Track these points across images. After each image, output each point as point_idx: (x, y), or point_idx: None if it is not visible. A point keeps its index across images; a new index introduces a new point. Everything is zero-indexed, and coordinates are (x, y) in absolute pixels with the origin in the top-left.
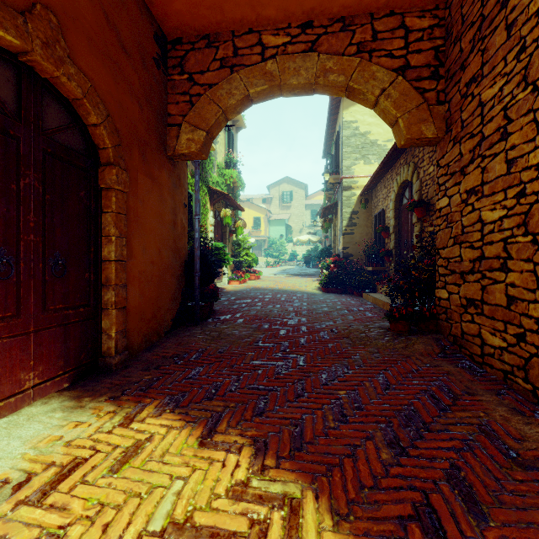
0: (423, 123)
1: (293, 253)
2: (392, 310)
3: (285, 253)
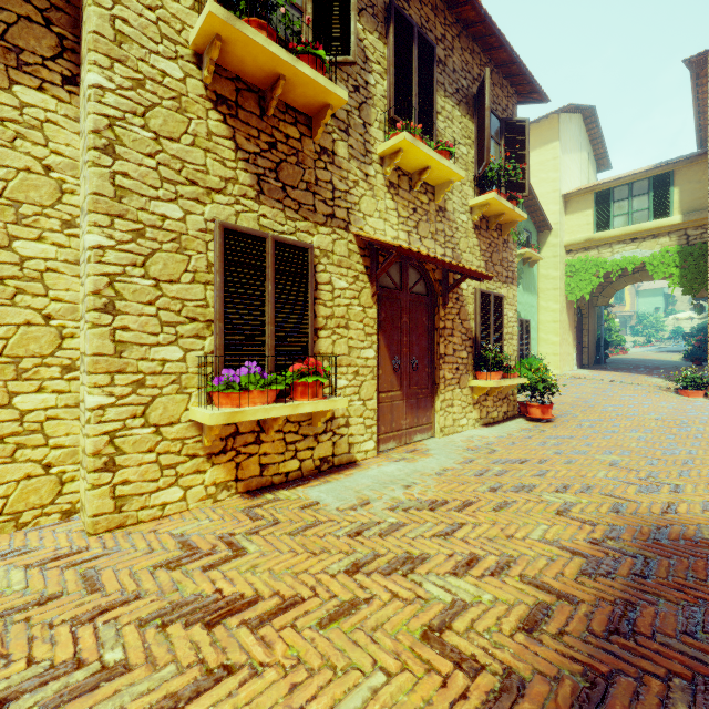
0: (703, 292)
1: (675, 329)
2: (692, 357)
3: (663, 330)
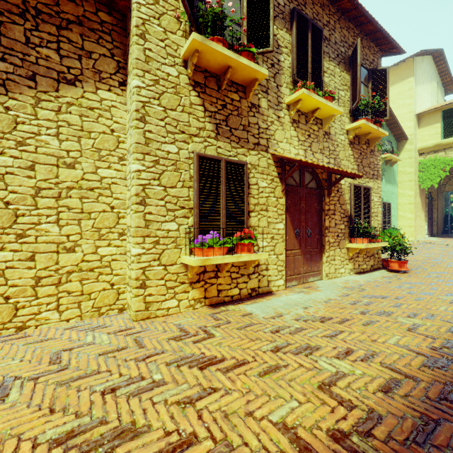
0: None
1: None
2: None
3: None
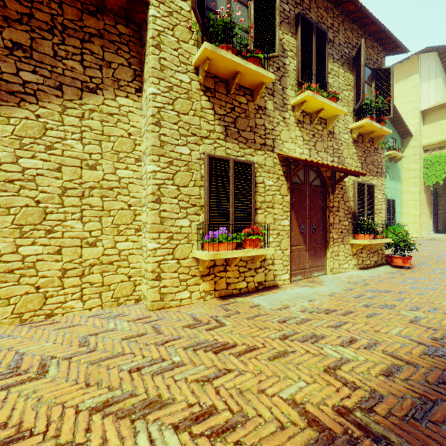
0: None
1: None
2: None
3: None
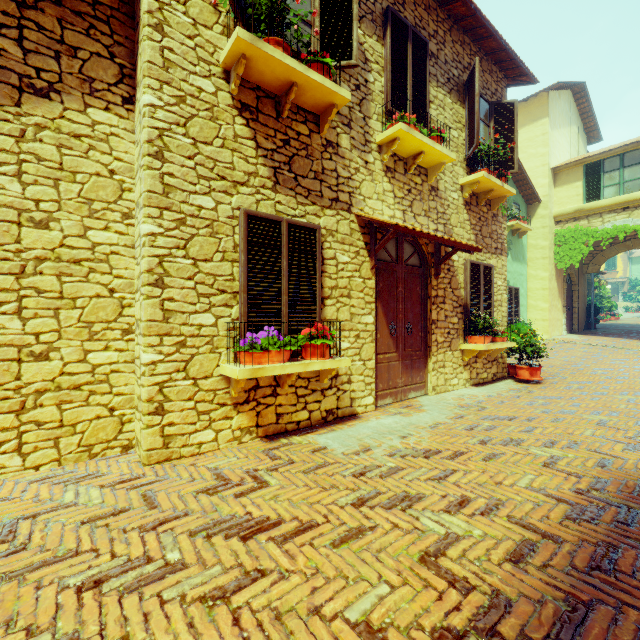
0: None
1: None
2: None
3: None
